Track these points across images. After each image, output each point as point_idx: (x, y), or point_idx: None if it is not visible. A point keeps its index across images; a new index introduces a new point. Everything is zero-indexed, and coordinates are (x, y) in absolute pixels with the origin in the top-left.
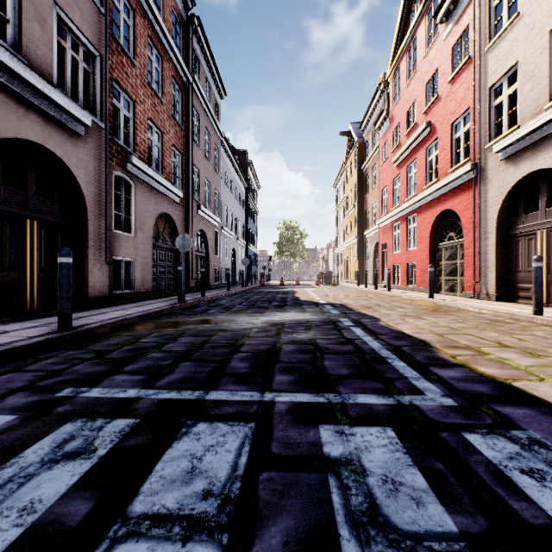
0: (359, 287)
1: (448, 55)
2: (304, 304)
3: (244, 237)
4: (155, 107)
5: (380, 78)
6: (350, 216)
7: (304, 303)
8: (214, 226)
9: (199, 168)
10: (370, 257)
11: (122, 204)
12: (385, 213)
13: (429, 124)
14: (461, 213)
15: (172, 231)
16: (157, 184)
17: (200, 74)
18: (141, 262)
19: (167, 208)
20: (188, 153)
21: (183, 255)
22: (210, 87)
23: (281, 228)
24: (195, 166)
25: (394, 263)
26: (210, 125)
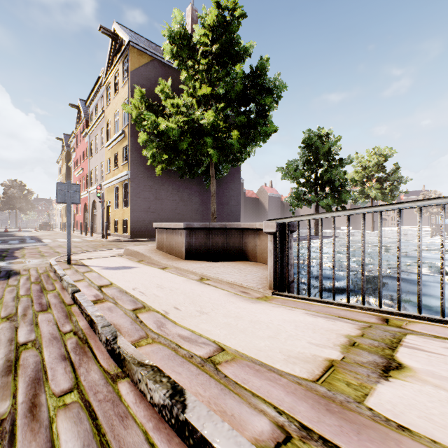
0: (60, 231)
1: (86, 150)
2: (17, 236)
3: None
4: None
5: None
6: None
7: (17, 236)
8: None
9: None
10: (73, 215)
11: None
12: None
13: (83, 169)
14: (88, 205)
15: None
16: None
17: None
18: None
19: None
20: None
21: None
22: None
23: (6, 185)
24: None
25: (77, 220)
26: None
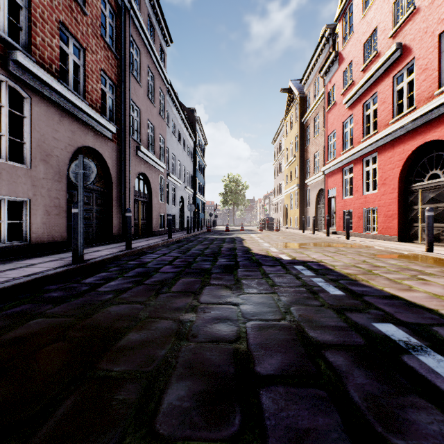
0: (305, 233)
1: None
2: (262, 262)
3: (192, 187)
4: (72, 12)
5: (322, 31)
6: (290, 166)
7: (262, 260)
8: (159, 171)
9: (140, 107)
10: (312, 204)
11: (4, 120)
12: (332, 158)
13: (400, 46)
14: None
15: (103, 171)
16: (74, 107)
17: (141, 7)
18: (43, 204)
19: (93, 141)
20: (124, 85)
21: (79, 191)
22: (153, 28)
23: (226, 181)
24: (134, 104)
25: (345, 209)
26: (154, 67)
